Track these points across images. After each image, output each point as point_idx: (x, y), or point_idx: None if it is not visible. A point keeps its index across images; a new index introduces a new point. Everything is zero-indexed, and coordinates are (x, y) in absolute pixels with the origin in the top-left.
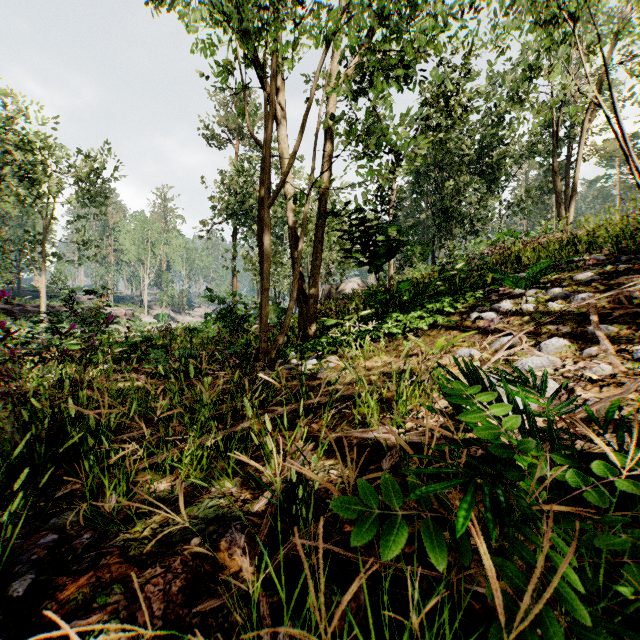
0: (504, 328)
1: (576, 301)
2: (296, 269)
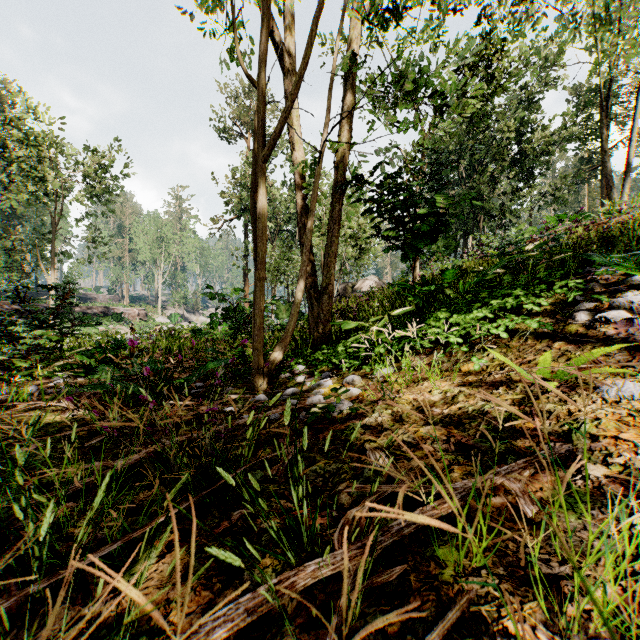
0: None
1: None
2: (304, 253)
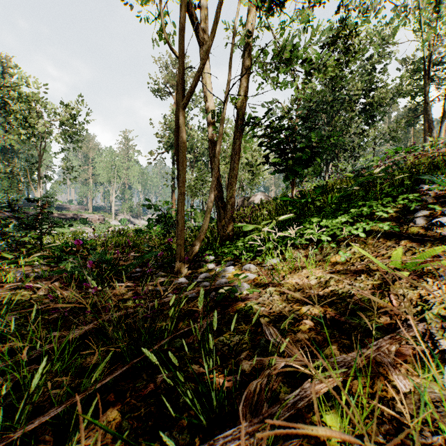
0: None
1: None
2: (213, 175)
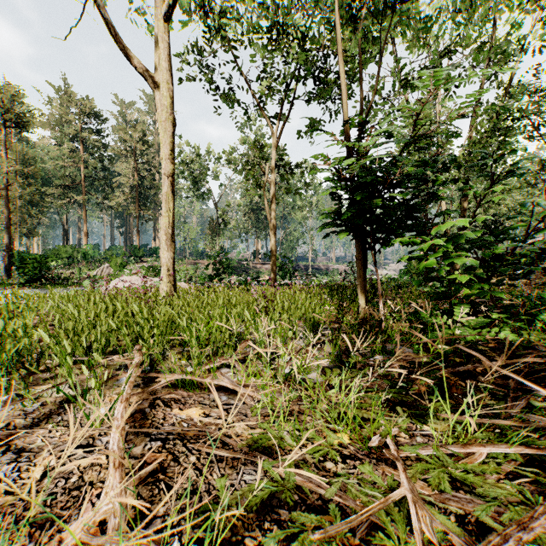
0: None
1: None
2: None
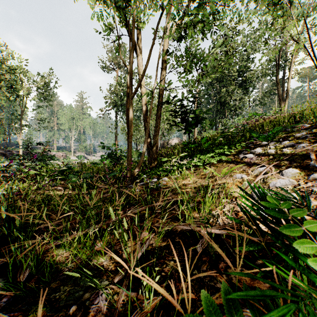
0: (259, 163)
1: (299, 148)
2: (146, 131)
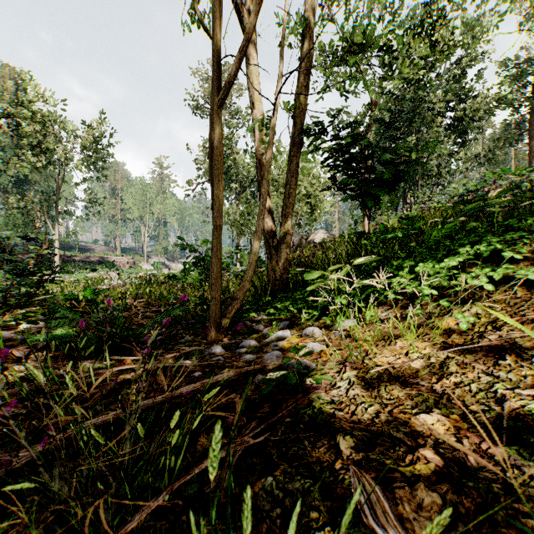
0: None
1: None
2: (262, 202)
